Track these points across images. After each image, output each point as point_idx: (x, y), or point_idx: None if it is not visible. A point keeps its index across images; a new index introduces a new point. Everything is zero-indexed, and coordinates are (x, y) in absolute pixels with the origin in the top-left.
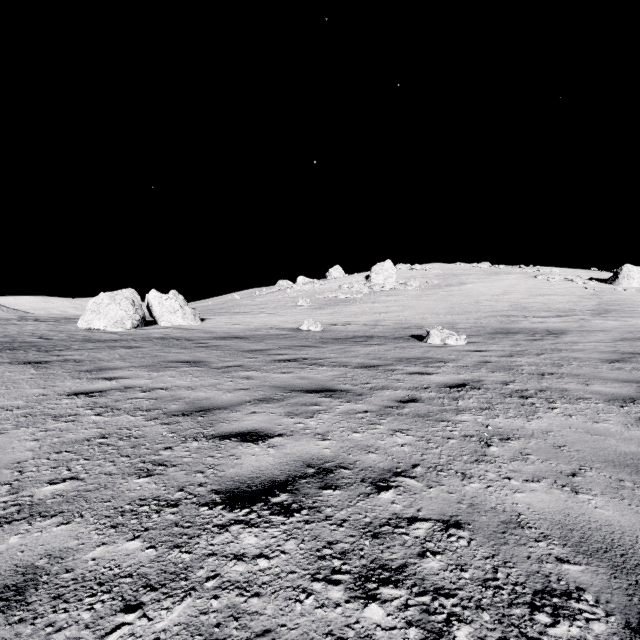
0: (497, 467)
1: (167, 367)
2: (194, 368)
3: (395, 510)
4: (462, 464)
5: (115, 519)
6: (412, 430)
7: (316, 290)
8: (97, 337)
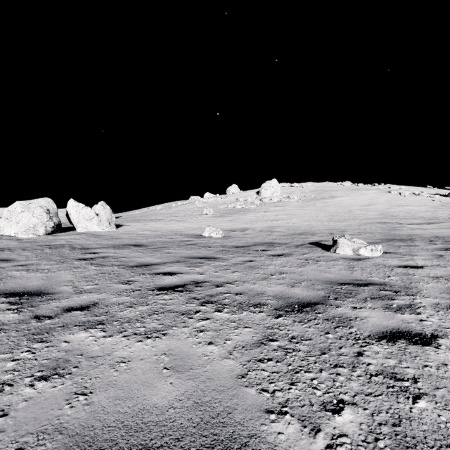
0: None
1: None
2: (2, 316)
3: None
4: None
5: None
6: None
7: (218, 202)
8: None
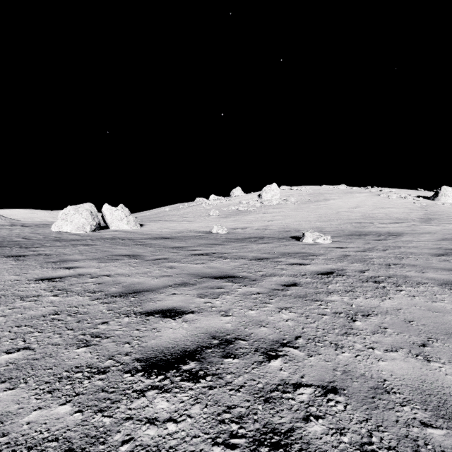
0: (362, 339)
1: (112, 259)
2: (132, 260)
3: (283, 377)
4: (334, 336)
5: (53, 385)
6: (294, 308)
7: (223, 204)
8: (64, 238)
